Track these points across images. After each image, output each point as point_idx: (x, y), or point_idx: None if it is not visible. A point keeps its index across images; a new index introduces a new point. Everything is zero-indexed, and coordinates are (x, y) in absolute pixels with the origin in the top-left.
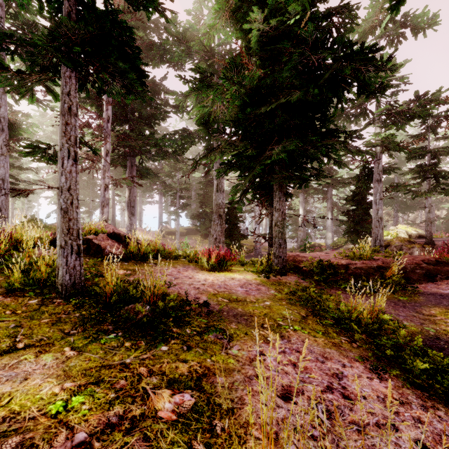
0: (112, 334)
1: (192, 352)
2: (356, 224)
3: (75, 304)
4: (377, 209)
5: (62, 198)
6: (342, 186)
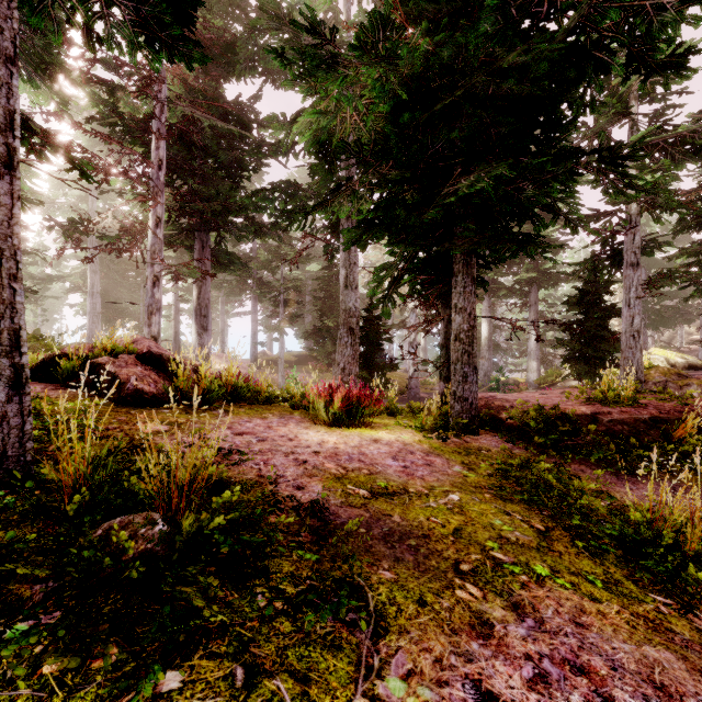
0: (25, 623)
1: None
2: (585, 346)
3: None
4: (632, 315)
5: None
6: (553, 284)
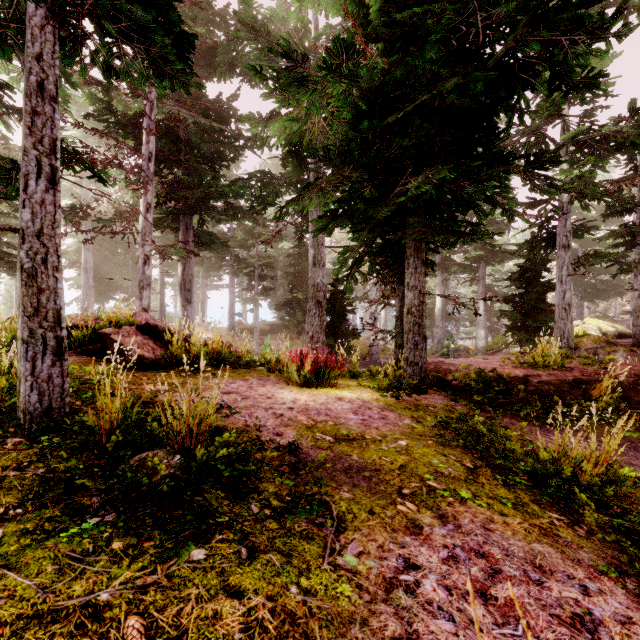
0: (92, 520)
1: (258, 566)
2: (526, 316)
3: (40, 449)
4: (564, 291)
5: (23, 249)
6: (499, 260)
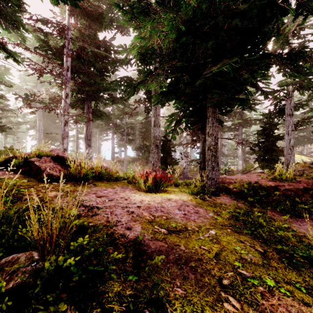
0: None
1: None
2: (265, 153)
3: None
4: (290, 139)
5: None
6: (249, 125)
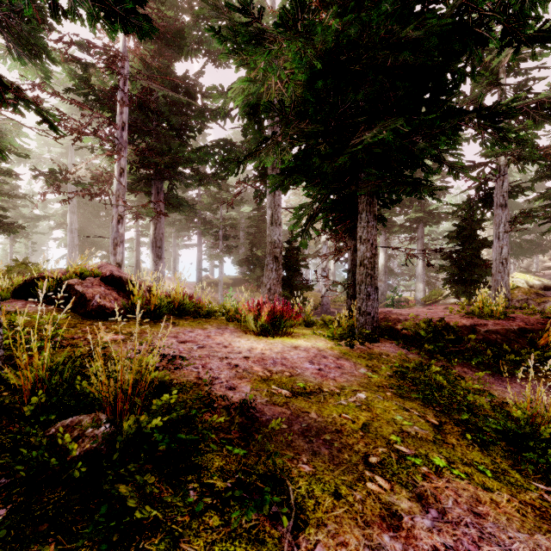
0: None
1: None
2: (462, 271)
3: None
4: (501, 246)
5: None
6: (436, 222)
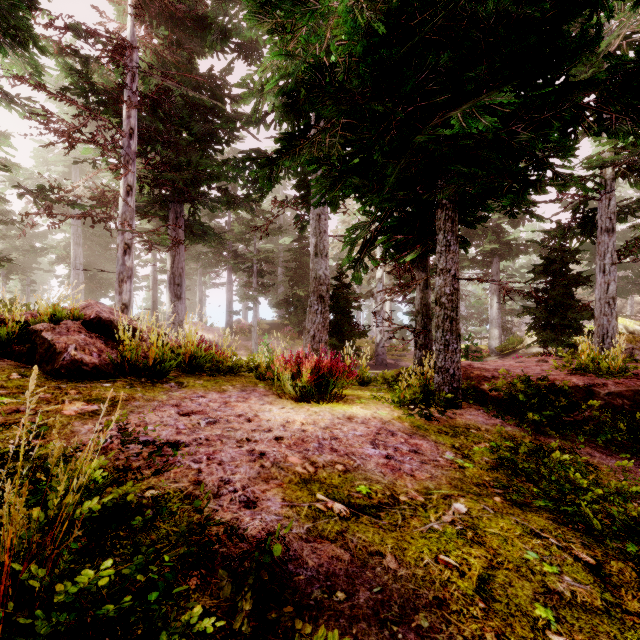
0: None
1: None
2: (551, 313)
3: None
4: (607, 282)
5: None
6: (514, 255)
